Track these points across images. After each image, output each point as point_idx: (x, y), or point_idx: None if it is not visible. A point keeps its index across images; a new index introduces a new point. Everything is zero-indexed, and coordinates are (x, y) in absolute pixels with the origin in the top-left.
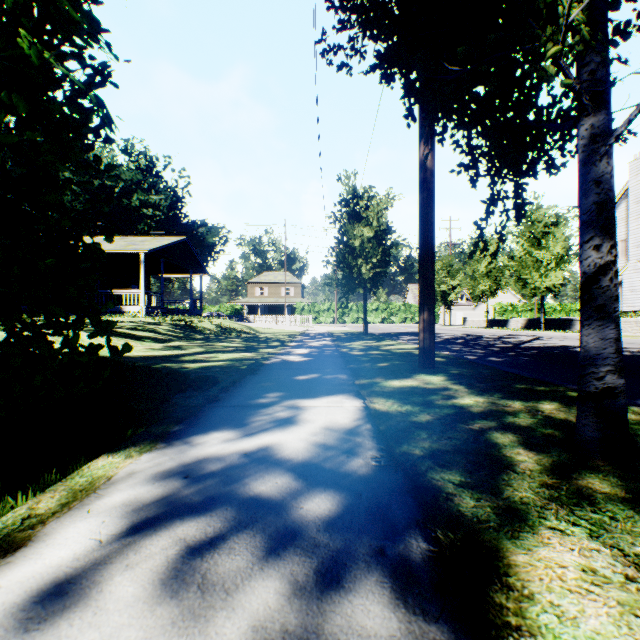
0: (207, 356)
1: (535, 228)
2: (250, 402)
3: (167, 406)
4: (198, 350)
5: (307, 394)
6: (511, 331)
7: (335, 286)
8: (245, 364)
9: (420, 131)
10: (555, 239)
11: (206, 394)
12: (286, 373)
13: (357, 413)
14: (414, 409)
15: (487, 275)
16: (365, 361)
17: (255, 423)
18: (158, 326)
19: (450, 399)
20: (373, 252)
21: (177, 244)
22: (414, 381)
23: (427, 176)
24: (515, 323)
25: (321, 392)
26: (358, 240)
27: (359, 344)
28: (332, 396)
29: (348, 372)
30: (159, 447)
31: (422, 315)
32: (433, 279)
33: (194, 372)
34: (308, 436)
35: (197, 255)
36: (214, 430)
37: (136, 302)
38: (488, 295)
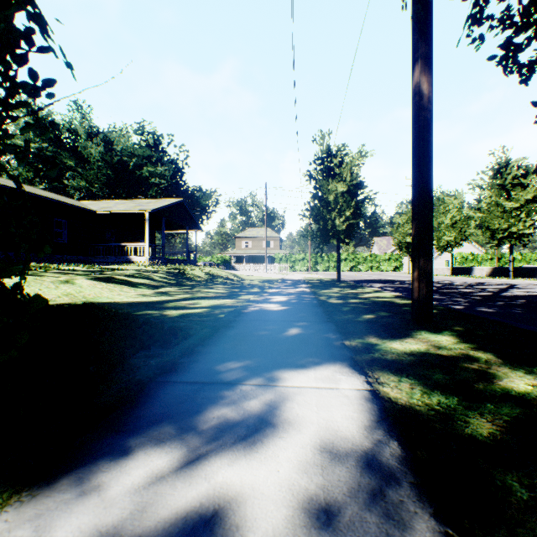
0: (190, 302)
1: (503, 180)
2: (213, 375)
3: (119, 370)
4: (184, 296)
5: (287, 362)
6: (478, 279)
7: (310, 237)
8: (224, 312)
9: (414, 54)
10: (525, 190)
11: (164, 358)
12: (263, 326)
13: (364, 407)
14: (451, 402)
15: (452, 227)
16: (347, 312)
17: (209, 426)
18: (154, 274)
19: (492, 380)
20: (346, 205)
21: (176, 205)
22: (419, 343)
23: (423, 104)
24: (479, 271)
25: (305, 358)
26: (332, 194)
27: (335, 291)
28: (320, 367)
29: (332, 326)
30: (24, 496)
31: (417, 262)
32: (430, 221)
33: (171, 321)
34: (293, 474)
35: (192, 214)
36: (141, 443)
37: (142, 253)
38: (453, 245)
